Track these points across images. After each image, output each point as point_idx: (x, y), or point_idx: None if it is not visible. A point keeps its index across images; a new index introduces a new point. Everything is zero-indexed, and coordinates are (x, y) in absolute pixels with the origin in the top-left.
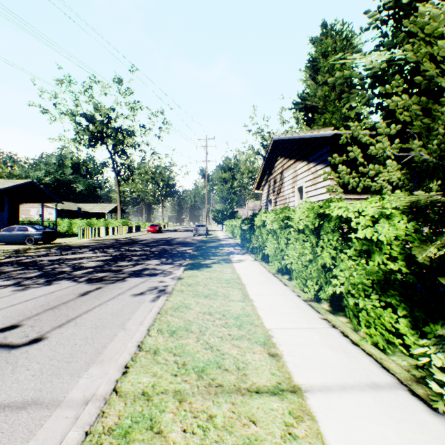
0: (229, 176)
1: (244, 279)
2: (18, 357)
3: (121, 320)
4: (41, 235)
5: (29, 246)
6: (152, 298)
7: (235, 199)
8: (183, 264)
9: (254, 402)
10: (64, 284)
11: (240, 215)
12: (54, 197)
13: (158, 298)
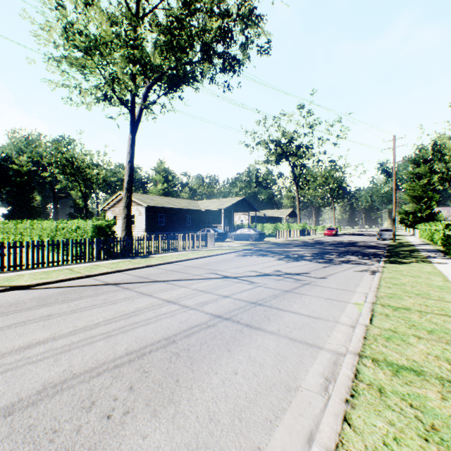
0: (425, 169)
1: (445, 273)
2: (323, 280)
3: (357, 278)
4: (257, 235)
5: (252, 242)
6: (368, 274)
7: (434, 197)
8: (381, 260)
9: (447, 303)
10: (306, 262)
11: (442, 217)
12: (254, 208)
13: (373, 274)
